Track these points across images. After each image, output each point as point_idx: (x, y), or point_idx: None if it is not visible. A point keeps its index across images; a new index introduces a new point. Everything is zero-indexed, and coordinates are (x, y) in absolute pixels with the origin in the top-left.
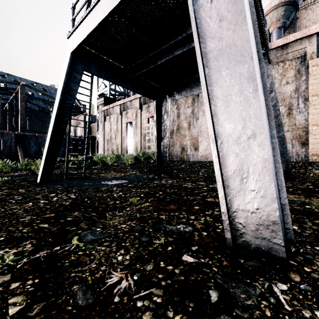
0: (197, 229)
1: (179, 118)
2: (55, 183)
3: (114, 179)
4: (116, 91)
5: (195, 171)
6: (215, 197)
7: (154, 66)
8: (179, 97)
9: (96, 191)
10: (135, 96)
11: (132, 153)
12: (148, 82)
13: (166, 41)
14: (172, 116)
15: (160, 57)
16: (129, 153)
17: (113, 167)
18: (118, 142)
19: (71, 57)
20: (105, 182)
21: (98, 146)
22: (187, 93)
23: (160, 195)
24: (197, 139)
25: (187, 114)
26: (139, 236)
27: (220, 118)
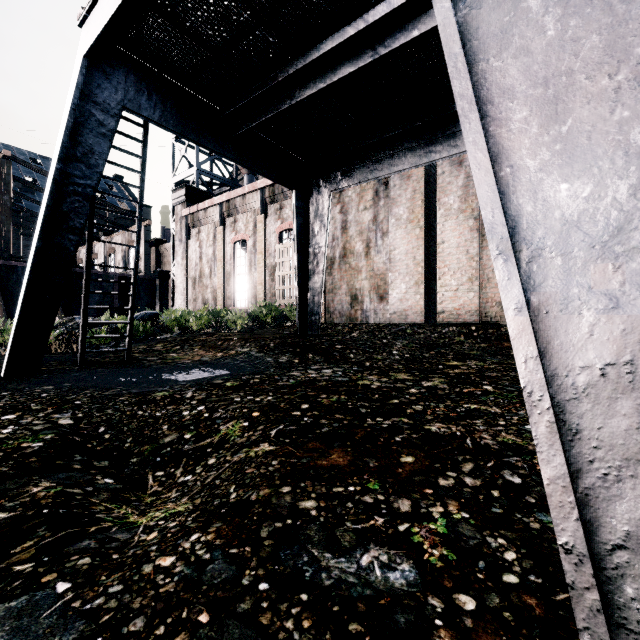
0: (433, 571)
1: (347, 233)
2: (43, 379)
3: (196, 367)
4: (213, 177)
5: (383, 346)
6: (446, 419)
7: (291, 106)
8: (348, 184)
9: (139, 401)
10: (252, 186)
11: (246, 306)
12: (279, 149)
13: (318, 44)
14: (331, 229)
15: (304, 84)
16: (240, 307)
17: (202, 338)
18: (217, 283)
19: (84, 68)
20: (173, 376)
21: (174, 291)
22: (364, 174)
23: (303, 413)
24: (384, 278)
25: (363, 224)
26: (211, 636)
27: (525, 164)
